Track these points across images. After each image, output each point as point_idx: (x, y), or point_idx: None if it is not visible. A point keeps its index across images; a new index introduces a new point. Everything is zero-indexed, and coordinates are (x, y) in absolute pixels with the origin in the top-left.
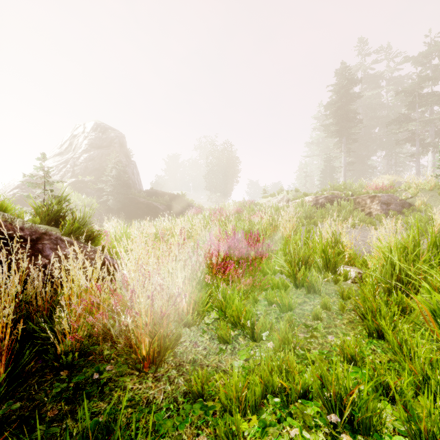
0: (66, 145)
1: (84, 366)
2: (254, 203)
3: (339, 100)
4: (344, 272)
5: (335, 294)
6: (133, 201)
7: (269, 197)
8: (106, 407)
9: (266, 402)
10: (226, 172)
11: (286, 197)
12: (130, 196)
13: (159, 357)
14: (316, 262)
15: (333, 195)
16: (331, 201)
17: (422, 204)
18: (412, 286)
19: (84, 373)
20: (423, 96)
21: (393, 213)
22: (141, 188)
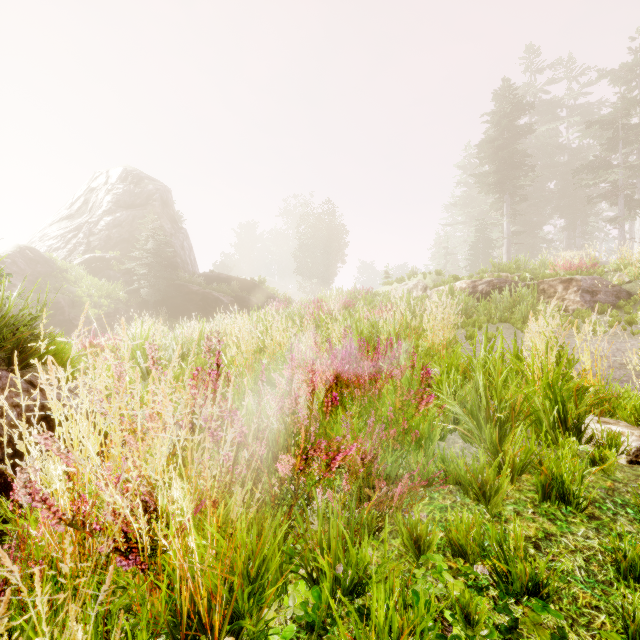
0: (79, 203)
1: None
2: (371, 292)
3: (500, 136)
4: (609, 437)
5: (616, 505)
6: (182, 290)
7: (394, 284)
8: None
9: None
10: (327, 247)
11: (422, 283)
12: (177, 282)
13: None
14: (535, 411)
15: (501, 279)
16: (498, 288)
17: None
18: None
19: None
20: (629, 129)
21: (604, 307)
22: (195, 270)
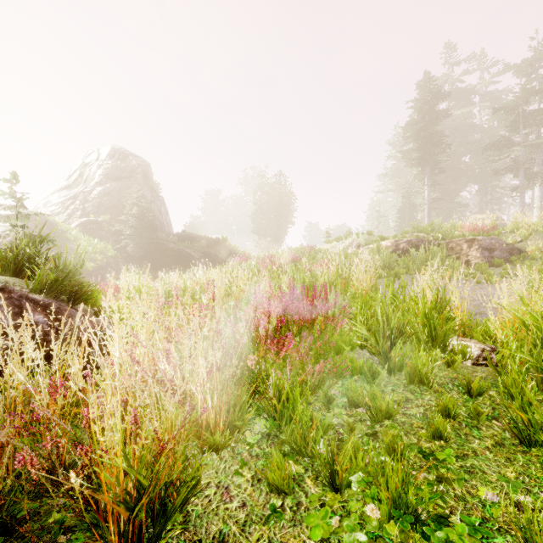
0: (75, 176)
1: None
2: (315, 249)
3: (422, 120)
4: (461, 348)
5: (454, 385)
6: (160, 247)
7: (333, 242)
8: None
9: None
10: (279, 211)
11: (356, 242)
12: (157, 240)
13: None
14: (416, 333)
15: (419, 239)
16: (416, 246)
17: (536, 250)
18: None
19: None
20: (528, 114)
21: (499, 262)
22: (170, 230)
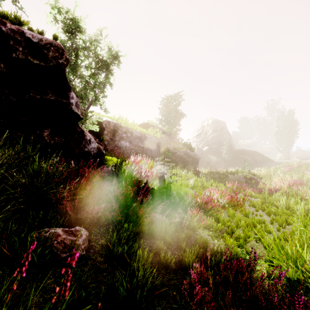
0: (200, 131)
1: None
2: None
3: None
4: None
5: None
6: (235, 156)
7: None
8: None
9: None
10: (290, 130)
11: None
12: (233, 154)
13: None
14: None
15: None
16: None
17: None
18: None
19: None
20: None
21: None
22: (235, 147)
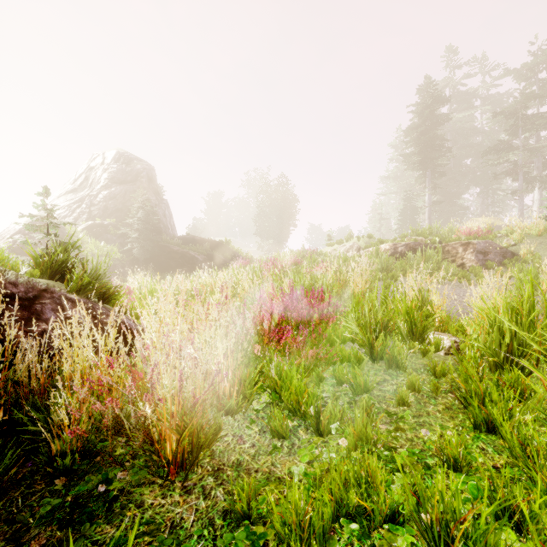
0: (81, 180)
1: (88, 470)
2: (316, 252)
3: (423, 124)
4: (435, 341)
5: (425, 370)
6: (165, 250)
7: (335, 245)
8: (114, 533)
9: (338, 527)
10: (281, 213)
11: (356, 245)
12: (161, 243)
13: (190, 458)
14: (398, 328)
15: (416, 242)
16: (414, 249)
17: (528, 253)
18: (528, 360)
19: (87, 483)
20: (527, 118)
21: (492, 264)
22: (174, 233)
